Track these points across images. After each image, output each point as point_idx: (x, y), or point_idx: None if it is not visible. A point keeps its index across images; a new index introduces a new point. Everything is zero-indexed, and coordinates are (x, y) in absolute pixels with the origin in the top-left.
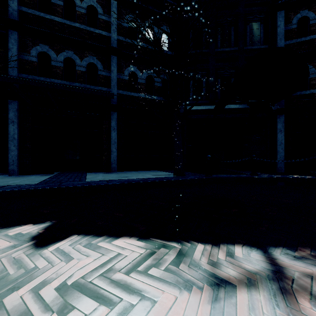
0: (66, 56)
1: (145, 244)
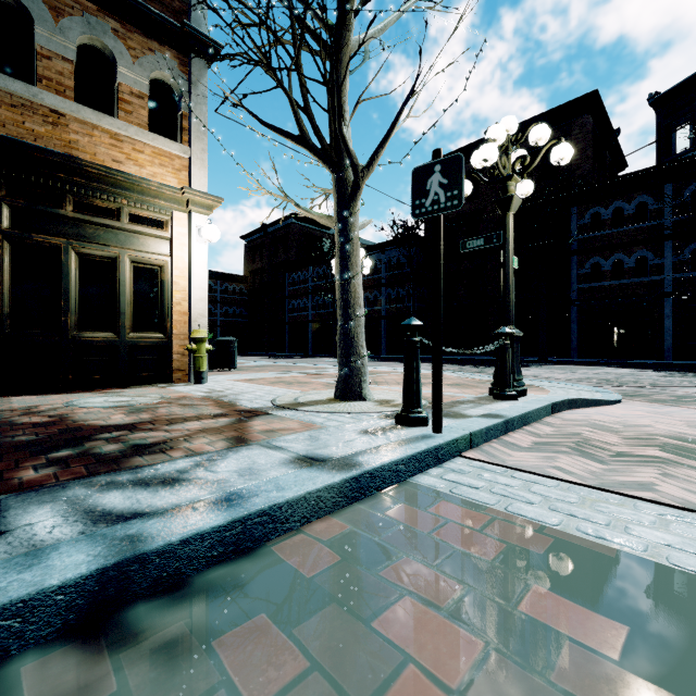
0: (615, 259)
1: (632, 369)
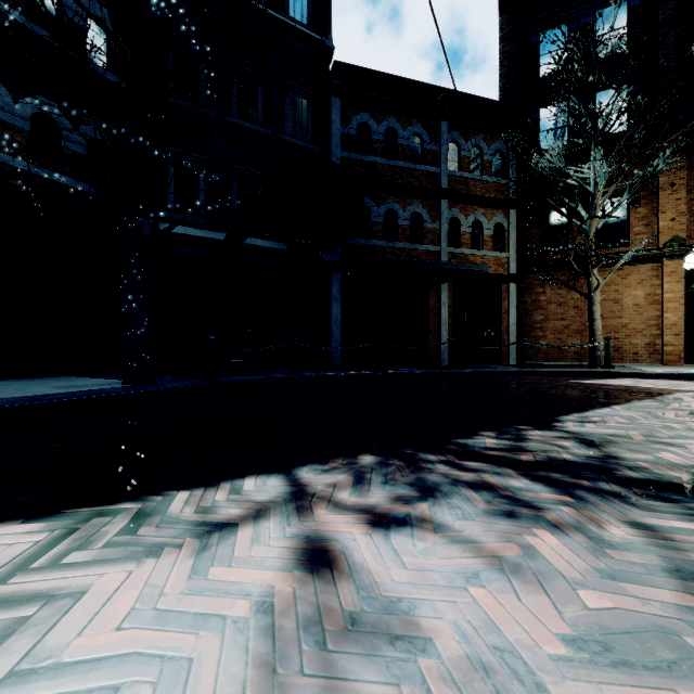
0: None
1: (47, 525)
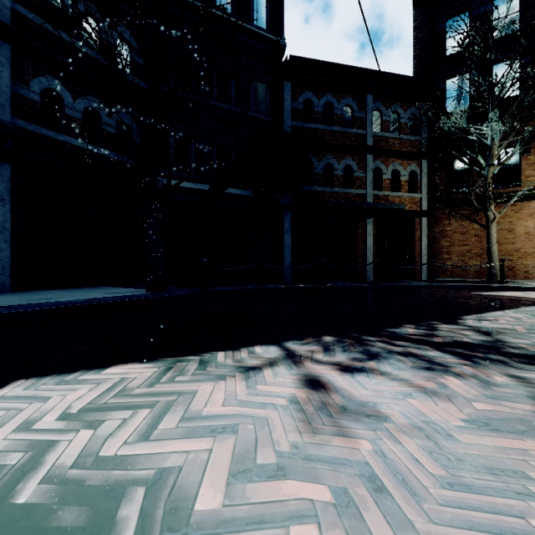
0: None
1: (154, 365)
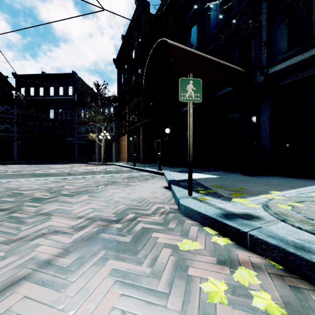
0: None
1: None
